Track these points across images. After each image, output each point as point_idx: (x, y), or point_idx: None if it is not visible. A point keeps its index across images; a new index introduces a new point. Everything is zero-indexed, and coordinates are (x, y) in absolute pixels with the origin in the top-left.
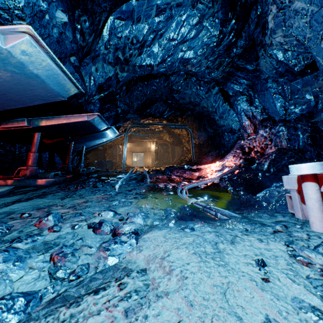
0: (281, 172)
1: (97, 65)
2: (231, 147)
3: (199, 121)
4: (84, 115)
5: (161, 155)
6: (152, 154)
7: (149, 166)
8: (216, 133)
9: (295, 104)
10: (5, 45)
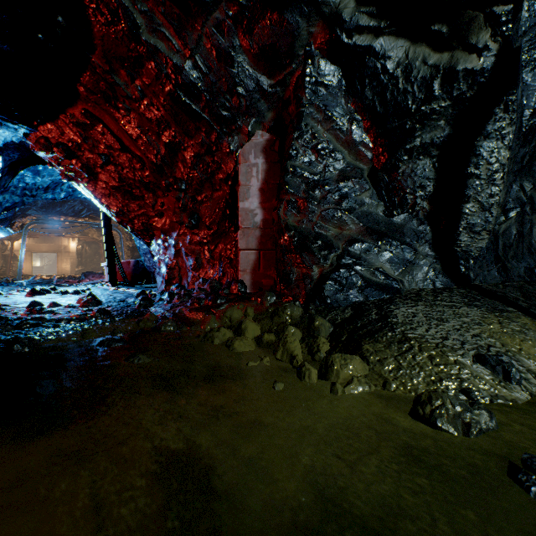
0: None
1: (6, 195)
2: None
3: None
4: None
5: (88, 257)
6: (72, 255)
7: (65, 274)
8: None
9: None
10: None
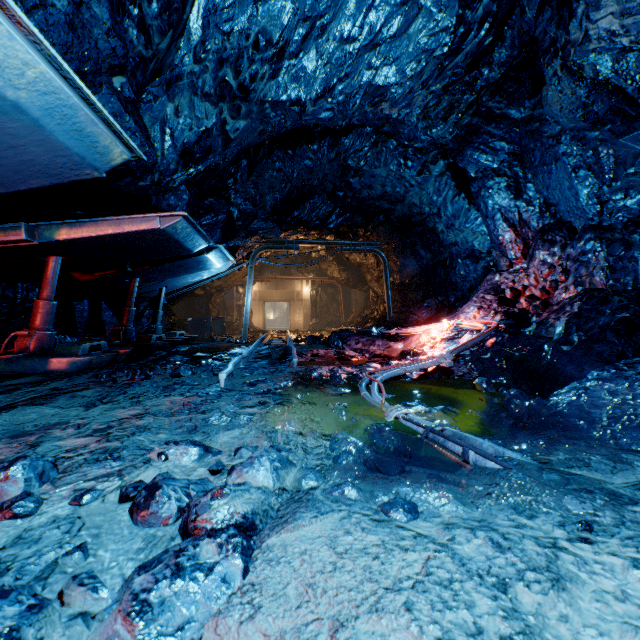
0: (601, 343)
1: (179, 101)
2: (471, 289)
3: (402, 236)
4: (153, 216)
5: (322, 306)
6: (305, 304)
7: (298, 330)
8: (439, 260)
9: (627, 188)
10: None
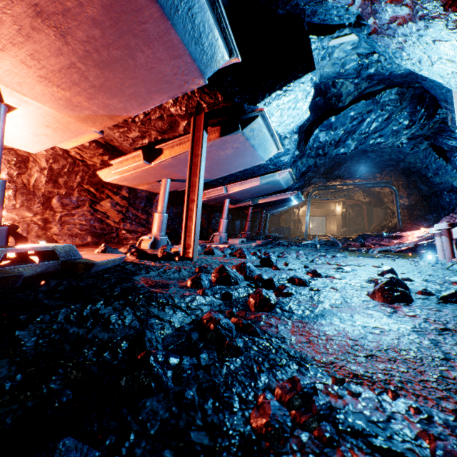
0: None
1: (302, 160)
2: (453, 210)
3: (406, 177)
4: (288, 193)
5: (350, 219)
6: (337, 218)
7: (333, 235)
8: (432, 192)
9: None
10: (278, 177)
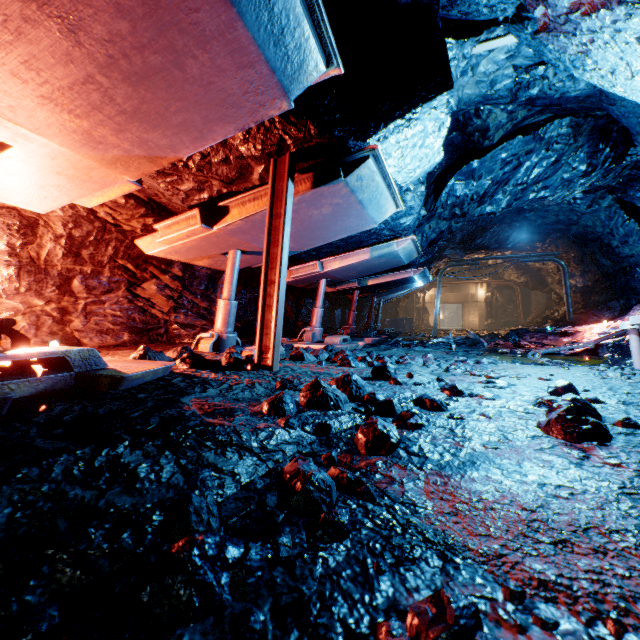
0: None
1: (431, 223)
2: None
3: (580, 248)
4: (410, 271)
5: (498, 307)
6: (479, 306)
7: (473, 329)
8: (619, 268)
9: None
10: (397, 248)
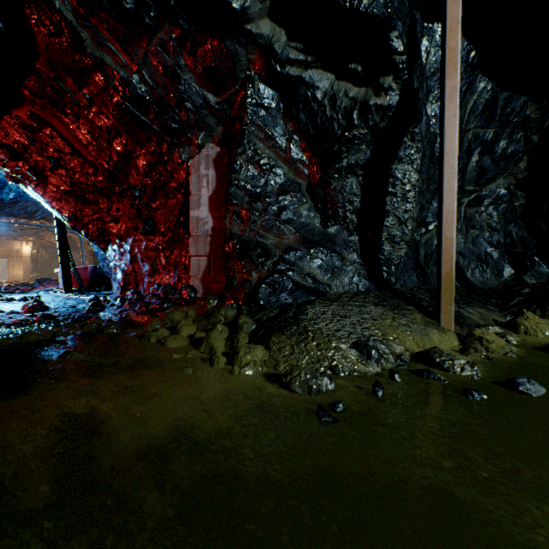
0: None
1: None
2: None
3: None
4: None
5: (44, 263)
6: (26, 261)
7: (17, 281)
8: None
9: None
10: None
